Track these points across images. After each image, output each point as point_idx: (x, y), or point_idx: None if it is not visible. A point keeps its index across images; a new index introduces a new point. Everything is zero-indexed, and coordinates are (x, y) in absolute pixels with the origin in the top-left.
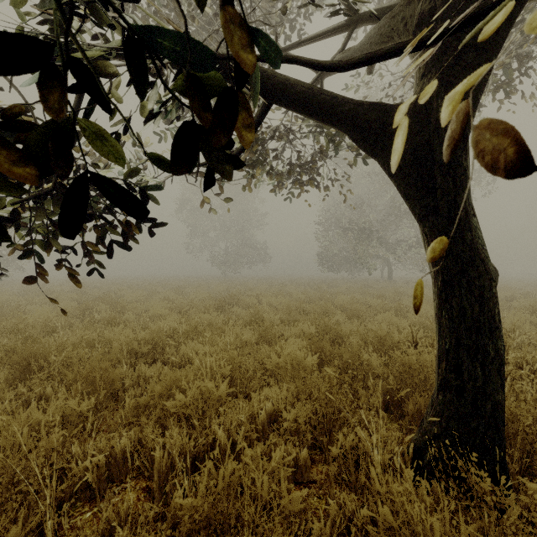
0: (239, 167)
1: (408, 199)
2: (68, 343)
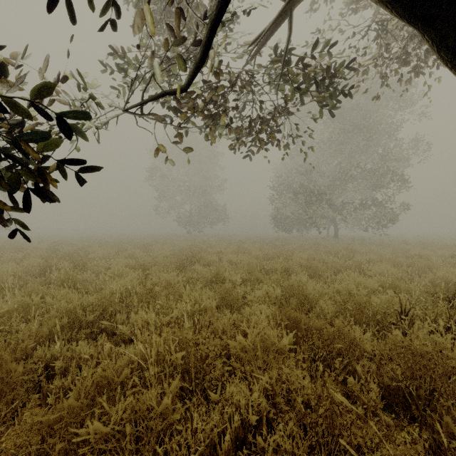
0: None
1: None
2: None
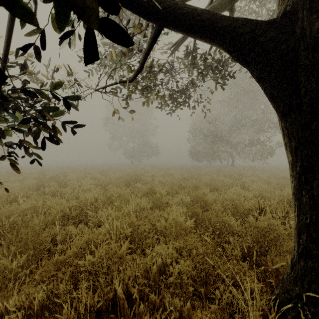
0: (127, 45)
1: (272, 99)
2: (15, 211)
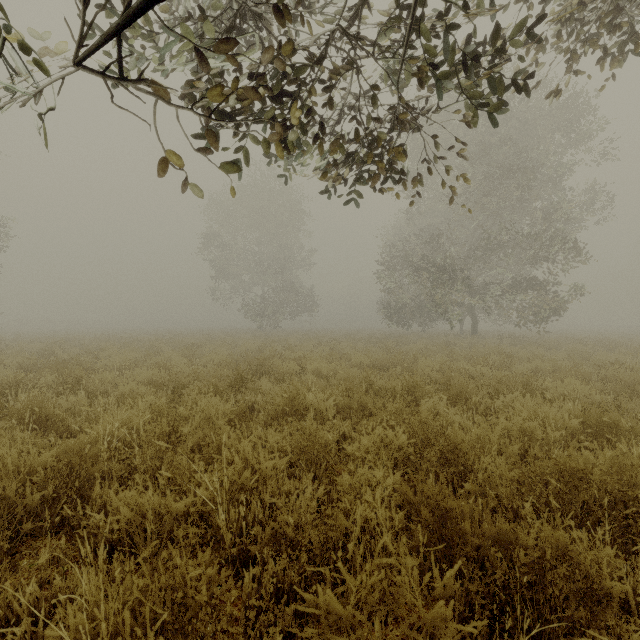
0: None
1: None
2: None
